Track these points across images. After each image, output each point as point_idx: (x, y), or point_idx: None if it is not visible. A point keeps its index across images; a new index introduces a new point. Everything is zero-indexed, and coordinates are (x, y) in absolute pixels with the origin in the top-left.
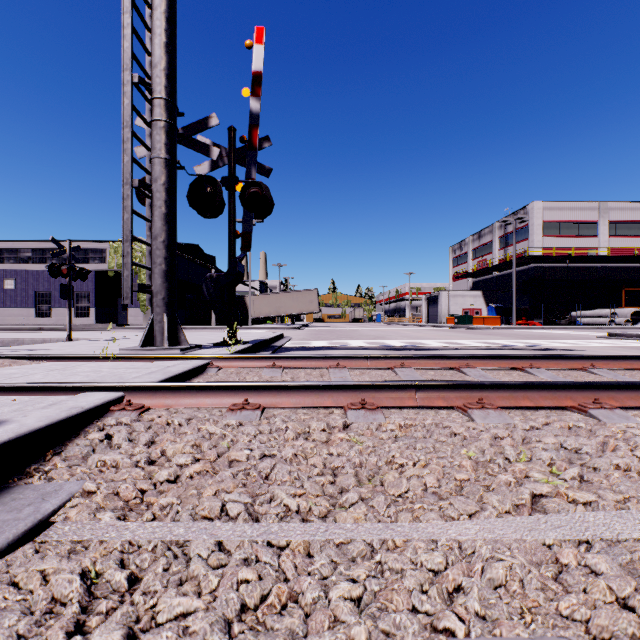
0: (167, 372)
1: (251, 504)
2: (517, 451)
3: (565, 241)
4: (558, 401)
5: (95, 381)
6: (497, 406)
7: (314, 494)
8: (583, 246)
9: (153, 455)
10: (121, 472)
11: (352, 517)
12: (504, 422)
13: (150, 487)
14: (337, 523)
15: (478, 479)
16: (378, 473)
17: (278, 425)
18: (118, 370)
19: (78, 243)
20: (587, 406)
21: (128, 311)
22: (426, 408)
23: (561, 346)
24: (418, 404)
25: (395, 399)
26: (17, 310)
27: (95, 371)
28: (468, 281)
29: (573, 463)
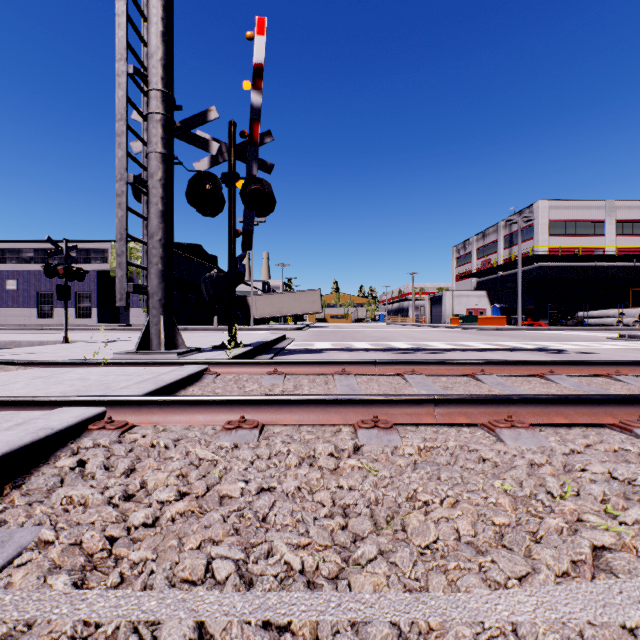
0: (159, 381)
1: (243, 562)
2: (562, 484)
3: (571, 240)
4: (596, 418)
5: (78, 392)
6: (529, 424)
7: (322, 547)
8: (590, 245)
9: (129, 489)
10: (88, 514)
11: (371, 583)
12: (539, 444)
13: (120, 536)
14: (352, 592)
15: (522, 524)
16: (399, 515)
17: (279, 448)
18: (107, 378)
19: (80, 243)
20: (632, 424)
21: (130, 311)
22: (446, 425)
23: (573, 348)
24: (437, 421)
25: (411, 415)
26: (19, 310)
27: (82, 379)
28: (472, 281)
29: (633, 501)
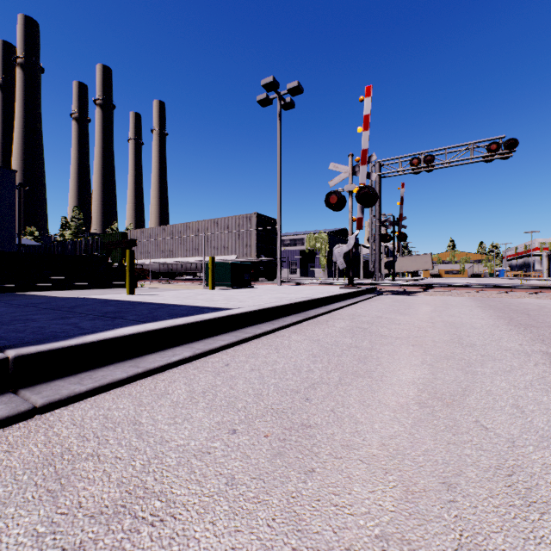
0: None
1: None
2: None
3: None
4: None
5: None
6: None
7: None
8: None
9: None
10: None
11: None
12: None
13: None
14: None
15: None
16: None
17: None
18: None
19: (291, 236)
20: None
21: (315, 270)
22: None
23: None
24: None
25: None
26: None
27: None
28: None
29: None
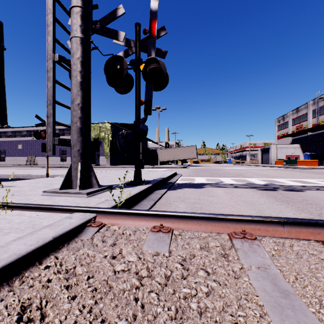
0: None
1: None
2: None
3: None
4: None
5: None
6: None
7: None
8: None
9: None
10: None
11: None
12: None
13: None
14: None
15: None
16: None
17: None
18: None
19: None
20: None
21: (99, 158)
22: None
23: None
24: None
25: None
26: (53, 158)
27: None
28: (289, 139)
29: None
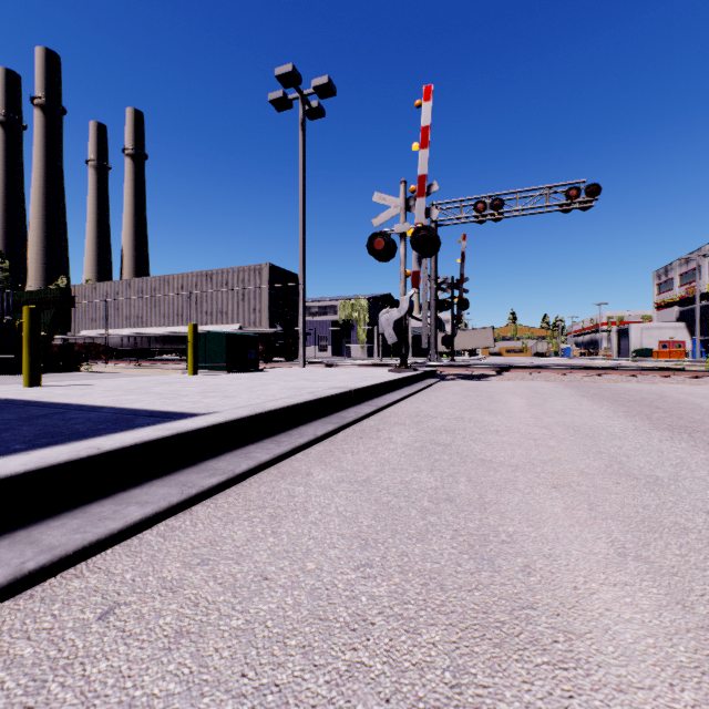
0: None
1: None
2: None
3: None
4: None
5: None
6: None
7: None
8: None
9: None
10: None
11: None
12: None
13: None
14: None
15: None
16: None
17: None
18: None
19: (320, 302)
20: None
21: (351, 347)
22: None
23: None
24: None
25: None
26: None
27: None
28: (674, 310)
29: None
